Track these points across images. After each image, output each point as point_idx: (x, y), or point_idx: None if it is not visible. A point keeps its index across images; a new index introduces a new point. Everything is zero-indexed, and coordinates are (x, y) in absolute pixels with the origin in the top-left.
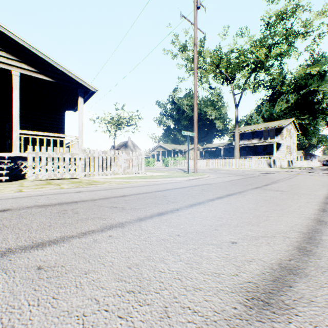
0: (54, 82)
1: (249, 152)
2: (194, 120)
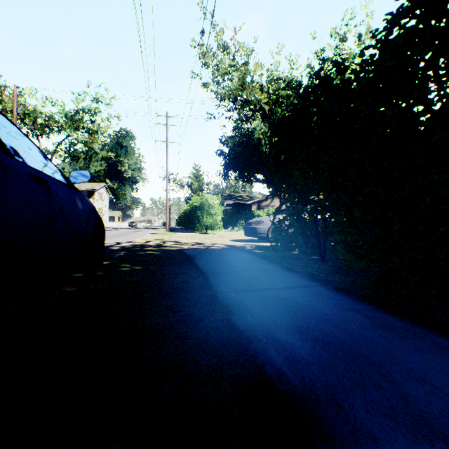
0: None
1: None
2: None
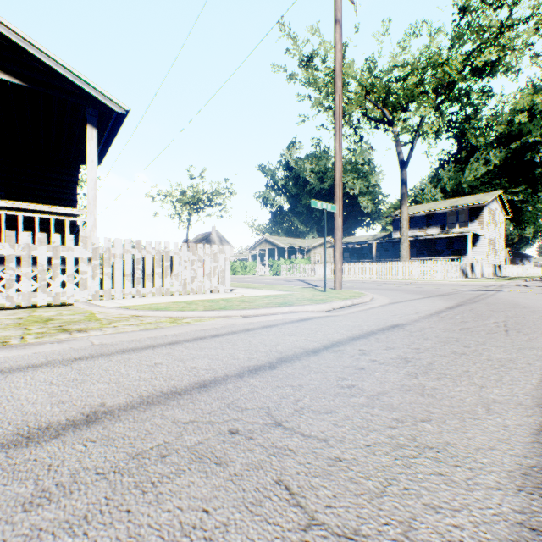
0: (26, 87)
1: (422, 251)
2: (335, 179)
